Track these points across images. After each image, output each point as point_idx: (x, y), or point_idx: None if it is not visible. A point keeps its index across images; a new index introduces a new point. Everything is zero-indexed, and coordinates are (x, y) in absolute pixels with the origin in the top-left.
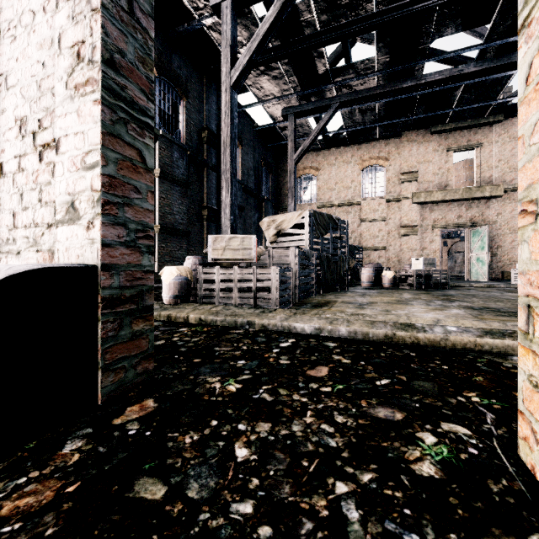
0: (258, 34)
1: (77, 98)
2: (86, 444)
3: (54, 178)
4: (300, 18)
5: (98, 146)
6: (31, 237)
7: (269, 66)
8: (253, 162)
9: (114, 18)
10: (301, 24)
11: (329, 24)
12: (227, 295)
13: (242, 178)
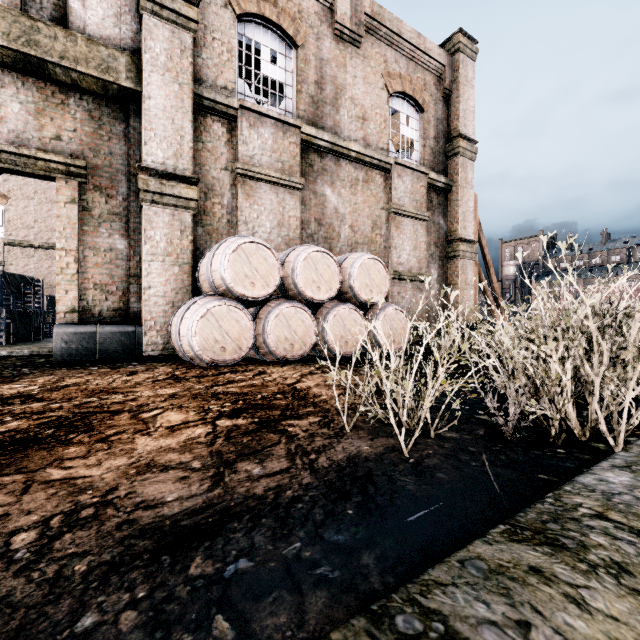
0: None
1: None
2: None
3: None
4: None
5: None
6: None
7: None
8: None
9: None
10: None
11: None
12: None
13: None
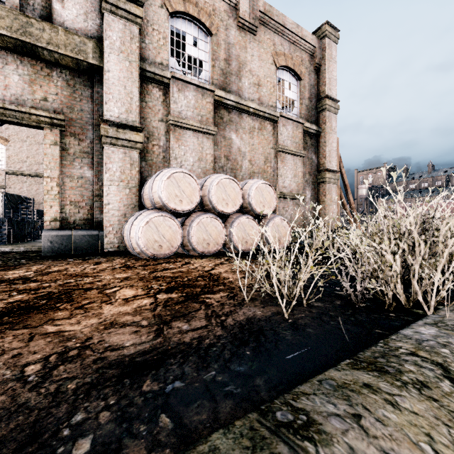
0: None
1: None
2: None
3: None
4: None
5: None
6: None
7: None
8: None
9: None
10: None
11: None
12: None
13: None
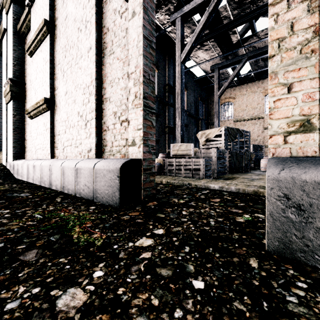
0: (195, 33)
1: (135, 109)
2: (141, 208)
3: (125, 131)
4: (220, 16)
5: (142, 123)
6: (118, 149)
7: (202, 44)
8: (193, 99)
9: (145, 83)
10: (221, 19)
11: (239, 14)
12: (179, 172)
13: (187, 108)
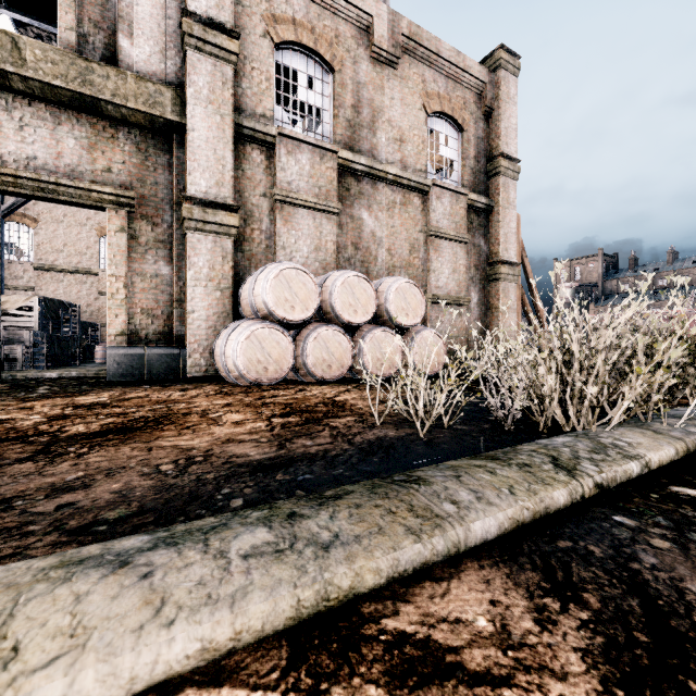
0: None
1: None
2: (2, 386)
3: None
4: None
5: None
6: None
7: None
8: None
9: None
10: None
11: None
12: None
13: None
